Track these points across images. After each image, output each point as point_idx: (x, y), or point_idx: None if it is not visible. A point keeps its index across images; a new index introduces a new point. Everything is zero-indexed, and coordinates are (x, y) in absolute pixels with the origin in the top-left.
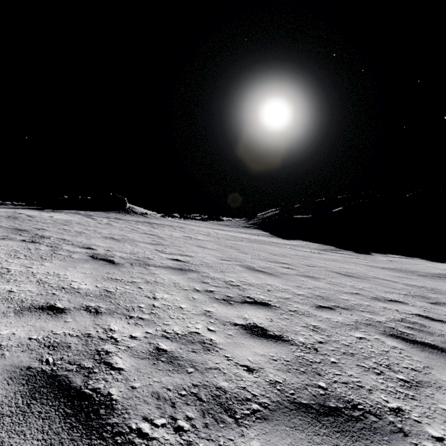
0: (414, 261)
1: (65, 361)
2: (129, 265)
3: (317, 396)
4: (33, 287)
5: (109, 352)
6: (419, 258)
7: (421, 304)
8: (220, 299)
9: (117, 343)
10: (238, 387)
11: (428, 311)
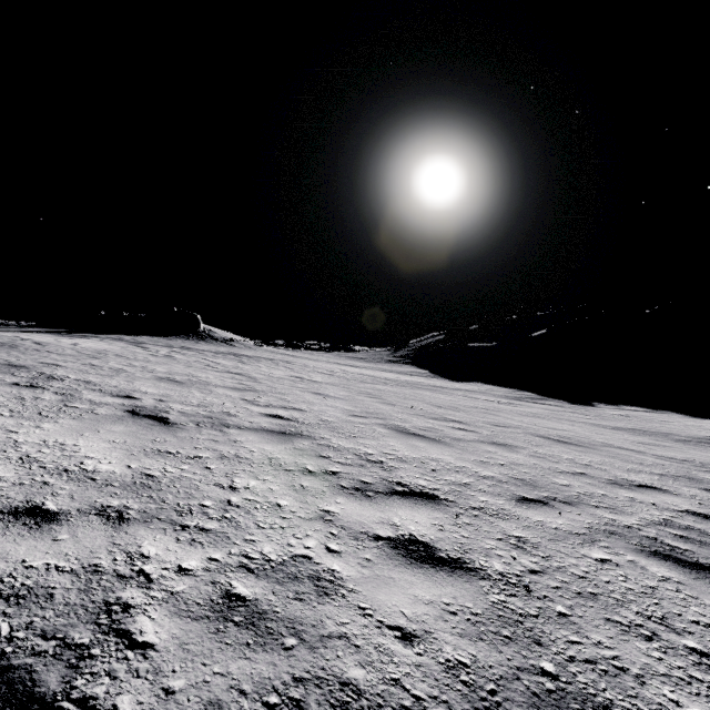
0: (664, 417)
1: (34, 631)
2: (194, 427)
3: (541, 695)
4: (9, 470)
5: (131, 606)
6: (672, 412)
7: (692, 493)
8: (350, 487)
9: (149, 586)
10: (385, 679)
11: (705, 504)
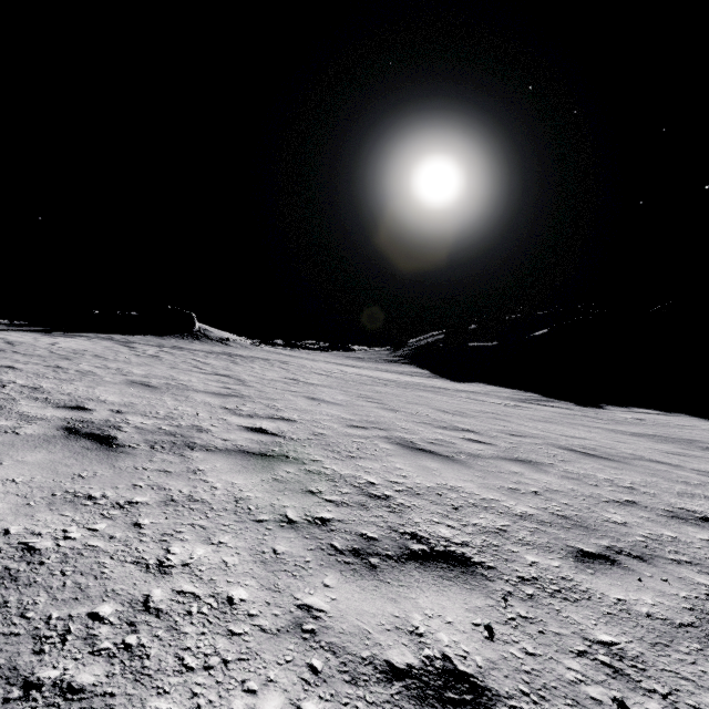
0: (680, 420)
1: None
2: (146, 450)
3: None
4: None
5: None
6: (686, 415)
7: None
8: (345, 550)
9: None
10: None
11: None
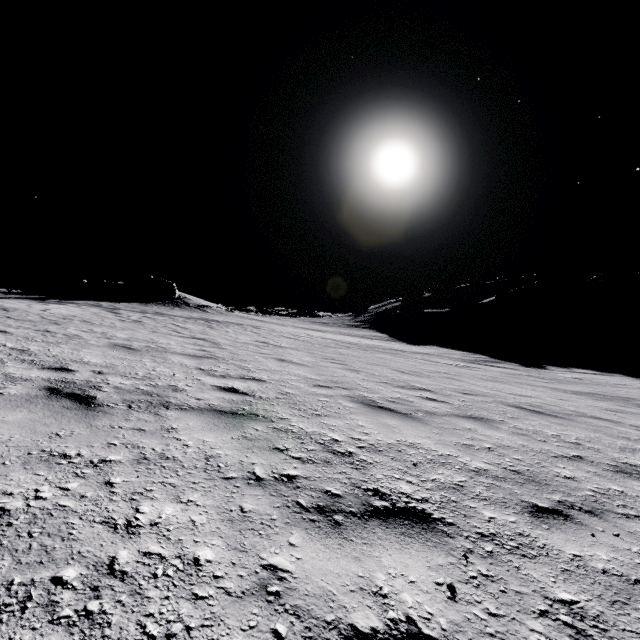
0: (616, 380)
1: None
2: (123, 409)
3: None
4: None
5: None
6: (621, 375)
7: None
8: (310, 507)
9: None
10: None
11: None
